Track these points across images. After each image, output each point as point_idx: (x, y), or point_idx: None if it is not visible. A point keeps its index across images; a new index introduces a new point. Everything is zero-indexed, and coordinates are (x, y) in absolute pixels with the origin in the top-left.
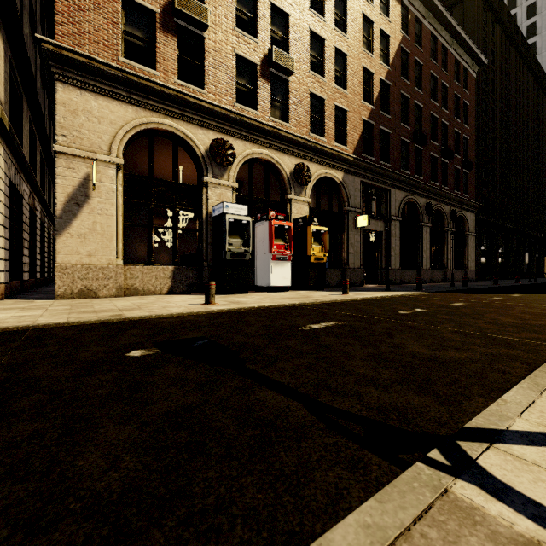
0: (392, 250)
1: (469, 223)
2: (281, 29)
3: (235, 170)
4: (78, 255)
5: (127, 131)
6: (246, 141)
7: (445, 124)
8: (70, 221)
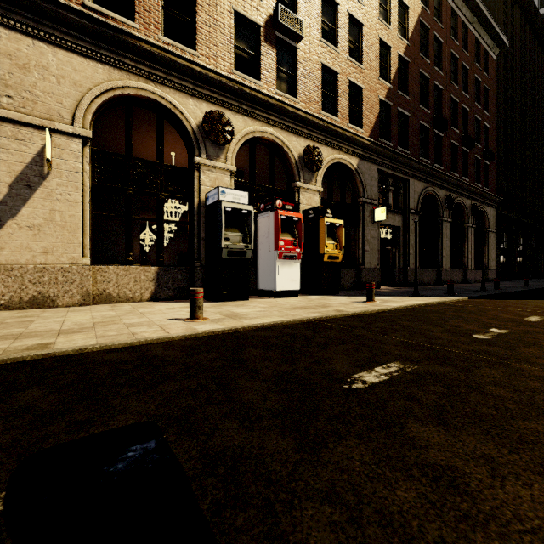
0: (411, 247)
1: (489, 219)
2: None
3: (234, 150)
4: (29, 252)
5: (96, 96)
6: (246, 116)
7: (465, 110)
8: (18, 208)
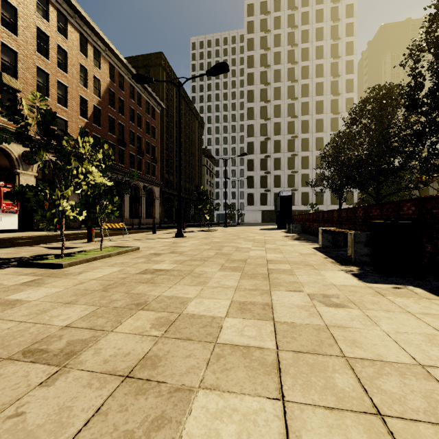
0: None
1: (156, 193)
2: (10, 58)
3: None
4: None
5: None
6: None
7: (140, 136)
8: None
